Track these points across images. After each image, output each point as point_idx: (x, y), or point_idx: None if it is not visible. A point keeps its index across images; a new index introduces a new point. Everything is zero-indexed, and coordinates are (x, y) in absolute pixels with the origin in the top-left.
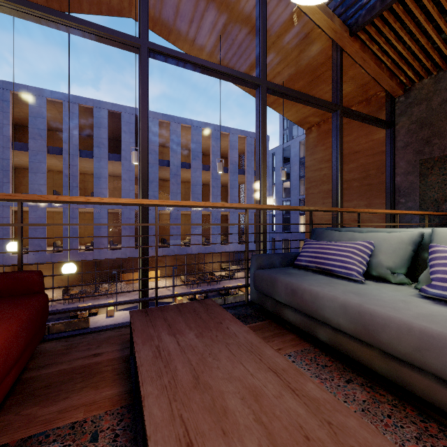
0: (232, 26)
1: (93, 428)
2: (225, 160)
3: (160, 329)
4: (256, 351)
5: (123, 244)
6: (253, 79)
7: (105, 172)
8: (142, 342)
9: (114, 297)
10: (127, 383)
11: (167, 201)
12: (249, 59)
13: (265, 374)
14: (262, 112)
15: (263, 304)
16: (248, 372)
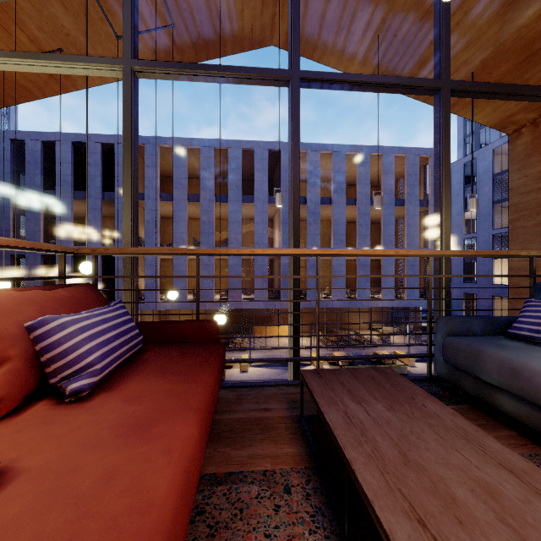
0: (396, 19)
1: (283, 480)
2: (375, 189)
3: (341, 394)
4: (474, 440)
5: (256, 293)
6: (431, 82)
7: (239, 216)
8: (326, 404)
9: (247, 351)
10: (304, 444)
11: (330, 250)
12: (419, 54)
13: (497, 471)
14: (444, 124)
15: (458, 382)
16: (471, 463)
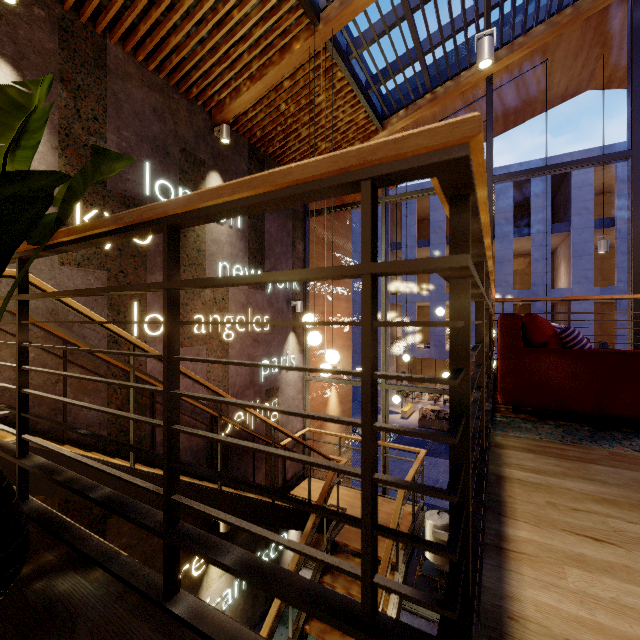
0: None
1: None
2: None
3: None
4: None
5: None
6: None
7: (509, 254)
8: None
9: None
10: None
11: None
12: None
13: None
14: None
15: None
16: None
